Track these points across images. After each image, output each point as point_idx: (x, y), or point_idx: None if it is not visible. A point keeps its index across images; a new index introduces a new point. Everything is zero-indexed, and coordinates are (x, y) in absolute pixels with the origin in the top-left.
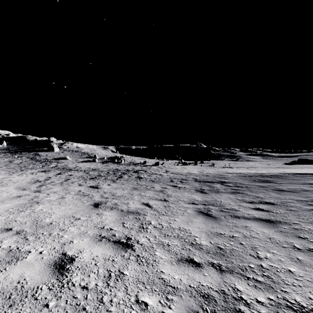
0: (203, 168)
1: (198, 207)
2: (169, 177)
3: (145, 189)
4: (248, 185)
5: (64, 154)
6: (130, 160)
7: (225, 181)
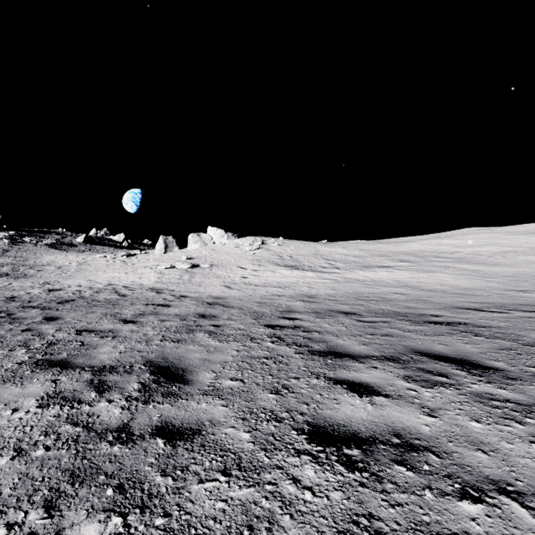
0: None
1: None
2: None
3: None
4: None
5: None
6: None
7: None
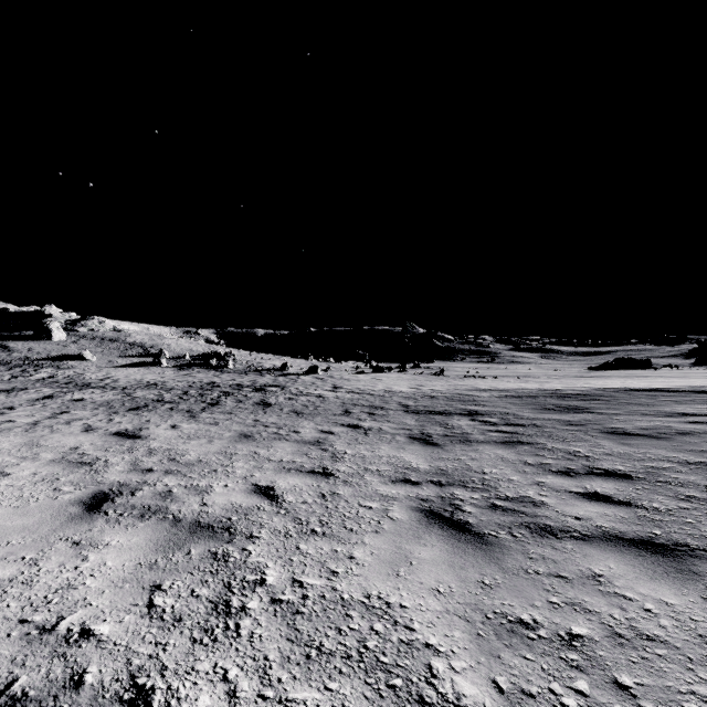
0: (421, 379)
1: (423, 493)
2: (341, 402)
3: (272, 438)
4: (535, 419)
5: (78, 348)
6: (249, 361)
7: (478, 410)
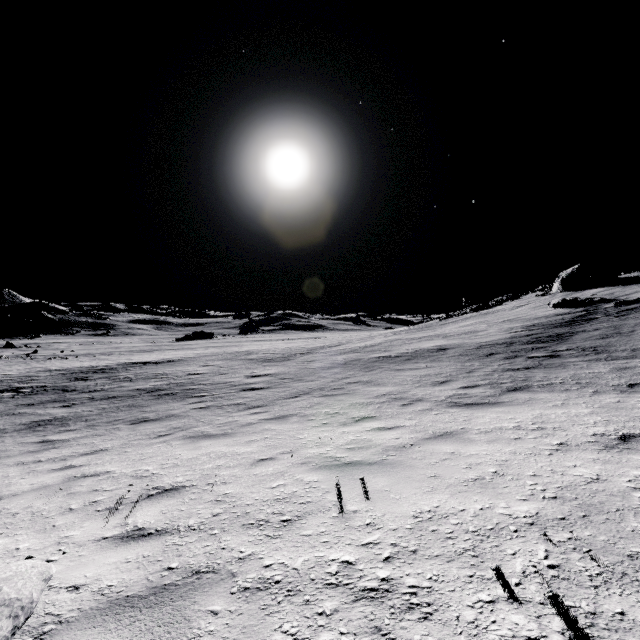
0: (2, 365)
1: None
2: None
3: None
4: (51, 387)
5: None
6: None
7: (26, 386)
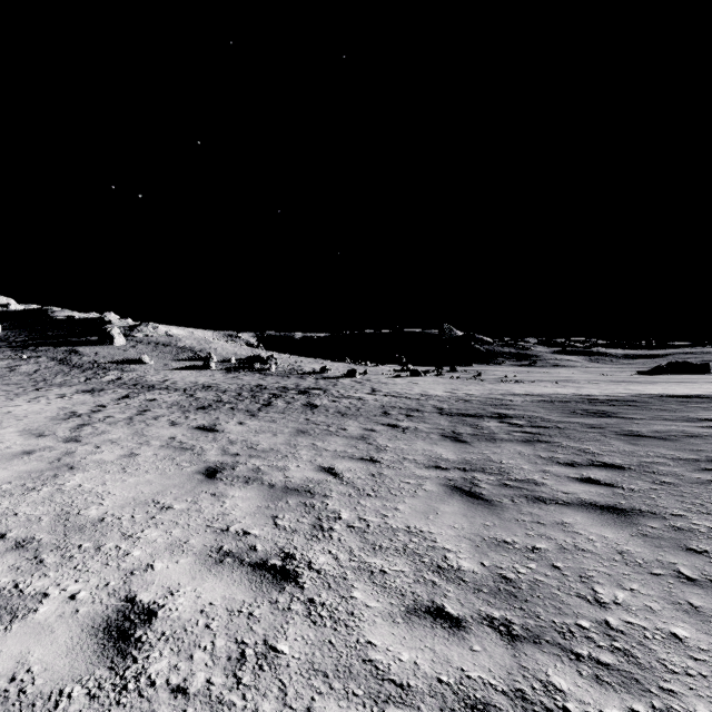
0: (457, 383)
1: (450, 475)
2: (380, 404)
3: (324, 433)
4: (560, 422)
5: (137, 352)
6: (290, 364)
7: (508, 413)
